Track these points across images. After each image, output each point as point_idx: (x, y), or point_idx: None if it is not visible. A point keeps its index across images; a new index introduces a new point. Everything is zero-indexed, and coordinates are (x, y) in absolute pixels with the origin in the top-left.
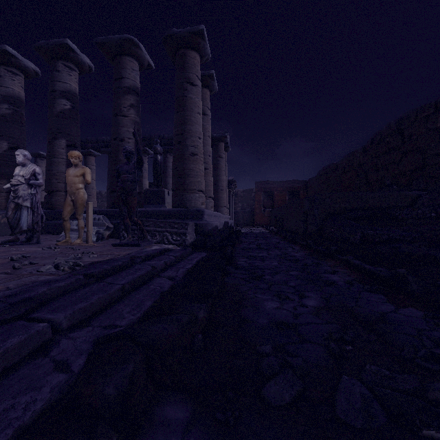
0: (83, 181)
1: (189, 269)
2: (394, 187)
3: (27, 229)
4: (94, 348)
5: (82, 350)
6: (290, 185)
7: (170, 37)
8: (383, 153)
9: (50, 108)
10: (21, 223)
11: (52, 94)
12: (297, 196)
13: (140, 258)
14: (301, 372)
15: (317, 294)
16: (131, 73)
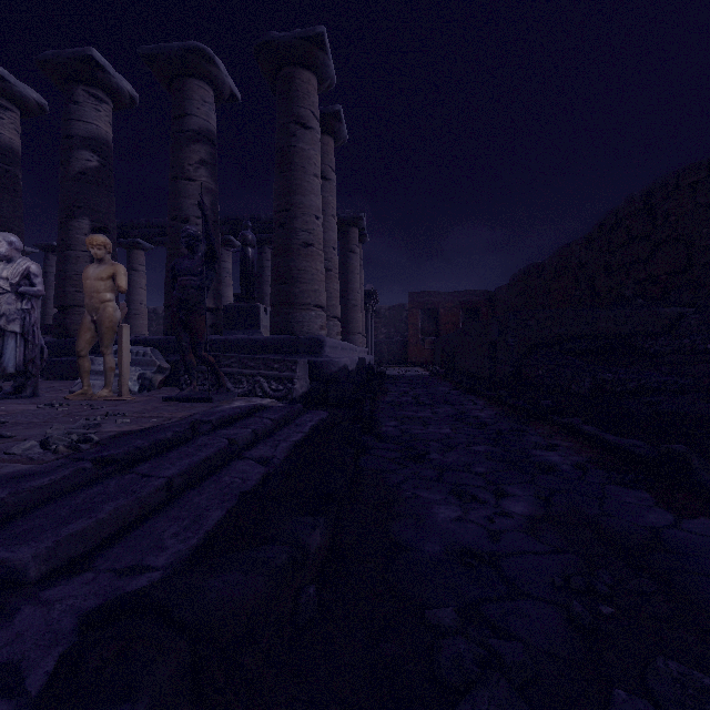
0: (113, 287)
1: (297, 442)
2: (640, 301)
3: (16, 372)
4: (80, 634)
5: (60, 632)
6: (465, 299)
7: (266, 46)
8: (621, 245)
9: (63, 166)
10: (5, 360)
11: (67, 142)
12: (477, 317)
13: (209, 425)
14: (523, 678)
15: (528, 490)
16: (201, 108)
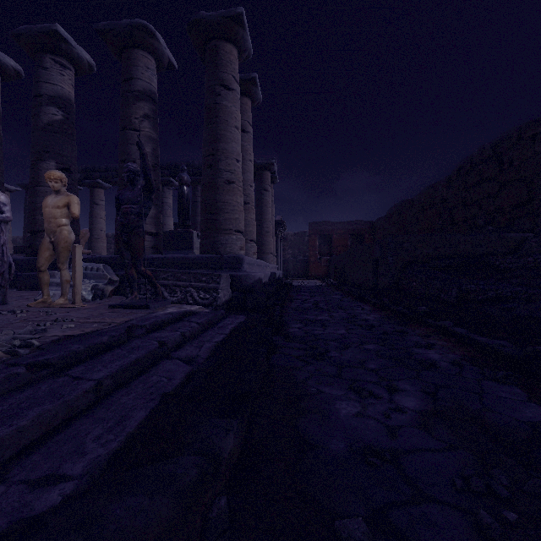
0: (68, 214)
1: (219, 342)
2: (490, 228)
3: None
4: None
5: None
6: (353, 227)
7: (197, 23)
8: (475, 185)
9: (34, 119)
10: None
11: (37, 99)
12: (361, 241)
13: (143, 329)
14: None
15: (415, 385)
16: (145, 73)
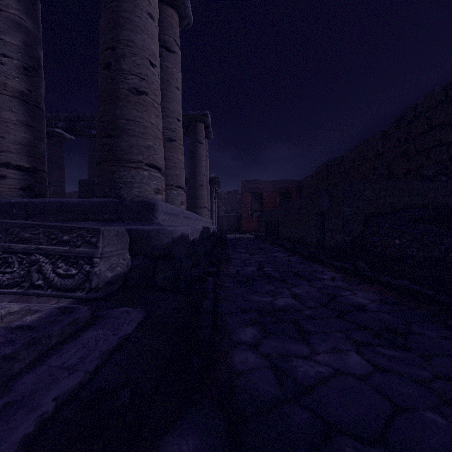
0: None
1: None
2: (443, 178)
3: None
4: None
5: None
6: (281, 186)
7: None
8: (420, 134)
9: None
10: None
11: None
12: (289, 199)
13: None
14: None
15: None
16: None
